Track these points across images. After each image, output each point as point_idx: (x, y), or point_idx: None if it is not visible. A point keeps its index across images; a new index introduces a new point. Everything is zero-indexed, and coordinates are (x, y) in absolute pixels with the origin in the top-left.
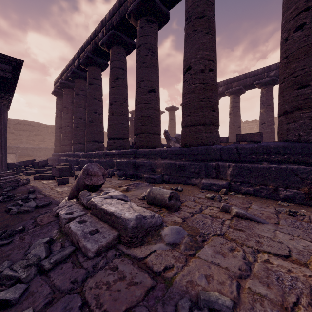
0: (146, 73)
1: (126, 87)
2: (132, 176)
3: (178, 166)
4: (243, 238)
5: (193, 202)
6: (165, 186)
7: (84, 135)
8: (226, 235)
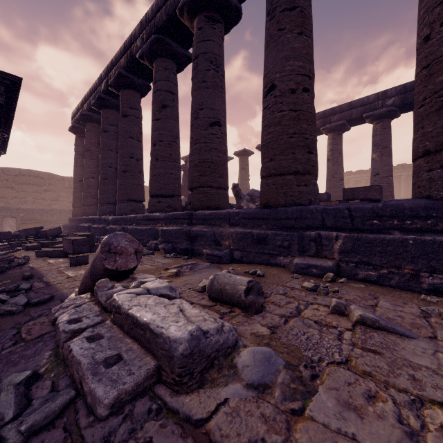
0: (207, 97)
1: (178, 119)
2: (186, 252)
3: (256, 237)
4: (383, 369)
5: (284, 295)
6: (236, 269)
7: (115, 191)
8: (353, 364)
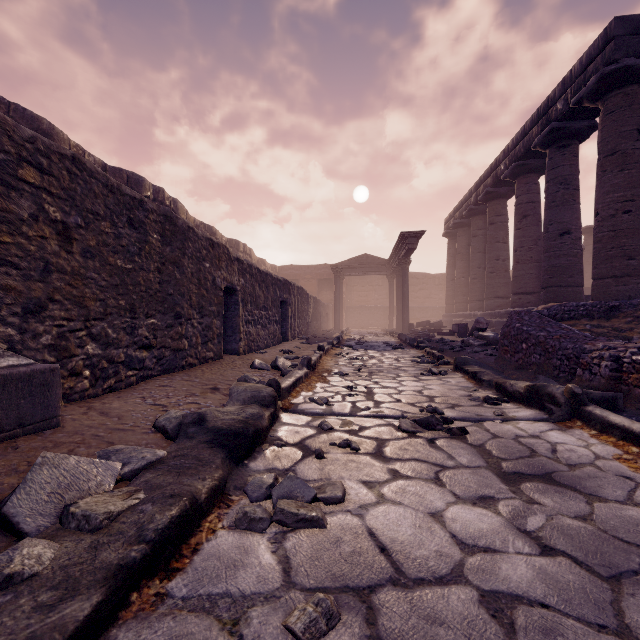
0: (555, 214)
1: (539, 223)
2: None
3: None
4: None
5: None
6: None
7: (483, 289)
8: None
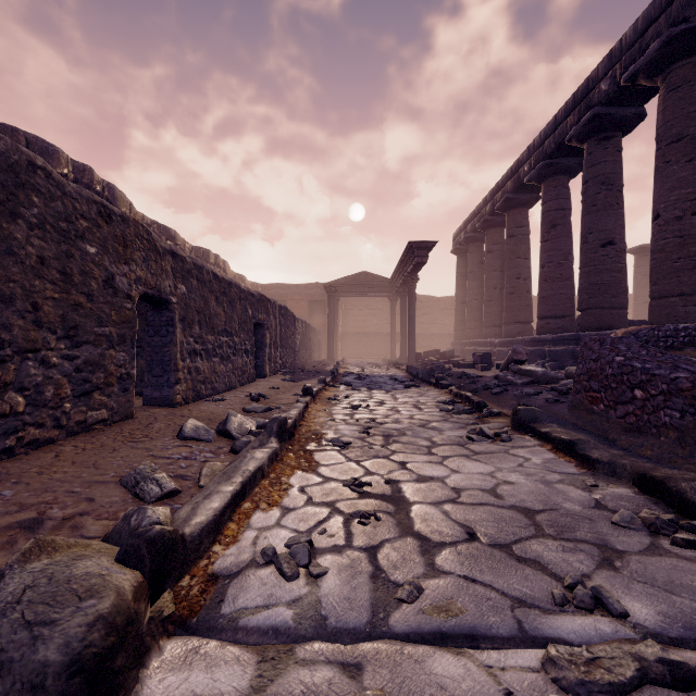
0: (596, 220)
1: (570, 234)
2: None
3: None
4: None
5: None
6: None
7: (499, 313)
8: None
